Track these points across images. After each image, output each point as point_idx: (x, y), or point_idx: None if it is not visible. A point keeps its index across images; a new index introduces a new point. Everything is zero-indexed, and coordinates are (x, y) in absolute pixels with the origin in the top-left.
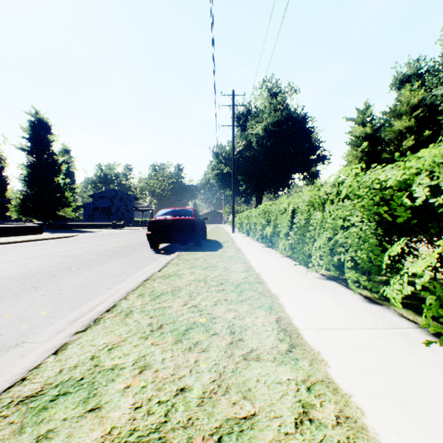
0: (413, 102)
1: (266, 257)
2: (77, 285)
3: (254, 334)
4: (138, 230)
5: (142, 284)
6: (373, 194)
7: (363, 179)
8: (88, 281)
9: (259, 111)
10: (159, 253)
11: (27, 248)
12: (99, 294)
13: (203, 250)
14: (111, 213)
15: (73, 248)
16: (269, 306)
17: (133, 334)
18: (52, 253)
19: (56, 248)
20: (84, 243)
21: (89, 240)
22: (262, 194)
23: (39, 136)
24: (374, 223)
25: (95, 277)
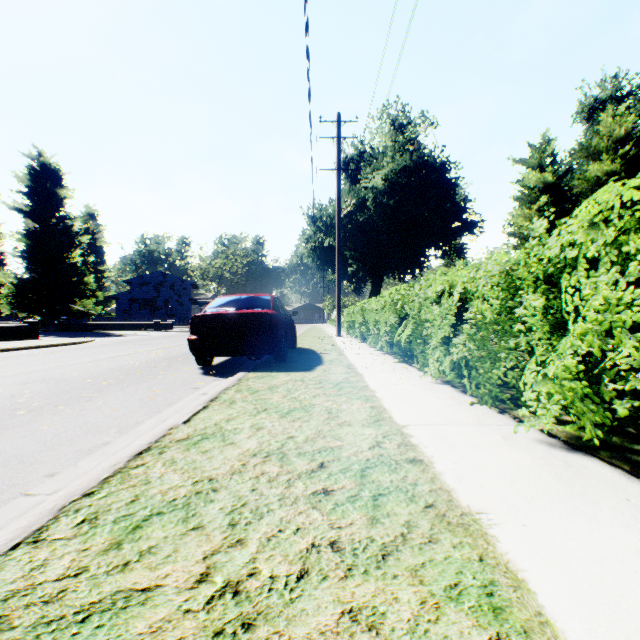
0: (618, 133)
1: (405, 385)
2: None
3: None
4: None
5: (125, 467)
6: None
7: None
8: (20, 448)
9: (378, 152)
10: (209, 374)
11: None
12: (8, 497)
13: (288, 368)
14: (157, 307)
15: (64, 363)
16: (482, 587)
17: None
18: (18, 374)
19: (36, 363)
20: (90, 355)
21: (105, 349)
22: (381, 279)
23: (44, 189)
24: None
25: (45, 437)
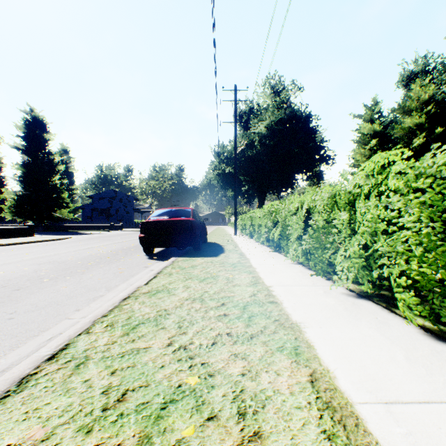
0: (424, 97)
1: (274, 265)
2: (39, 304)
3: (279, 419)
4: (136, 232)
5: (119, 305)
6: (442, 184)
7: (420, 164)
8: (55, 298)
9: (262, 109)
10: (153, 259)
11: (8, 252)
12: (60, 319)
13: (203, 255)
14: (110, 214)
15: (58, 252)
16: (293, 347)
17: (69, 419)
18: (32, 259)
19: (40, 252)
20: (73, 247)
21: (81, 243)
22: (265, 195)
23: (35, 134)
24: (441, 226)
25: (66, 292)
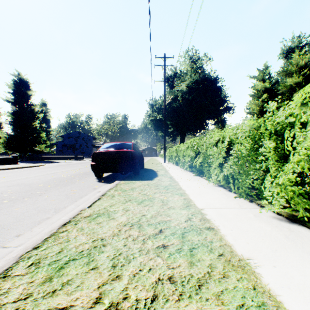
0: (301, 63)
1: (200, 187)
2: None
3: None
4: None
5: (56, 232)
6: None
7: None
8: (3, 220)
9: (183, 73)
10: (101, 182)
11: None
12: None
13: (141, 178)
14: (76, 149)
15: (29, 176)
16: (258, 307)
17: None
18: (6, 182)
19: (15, 176)
20: (42, 172)
21: (50, 169)
22: (185, 135)
23: (21, 91)
24: None
25: (16, 214)
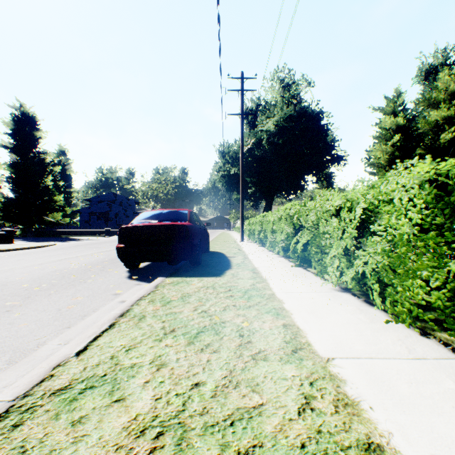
0: (453, 87)
1: (309, 293)
2: None
3: None
4: None
5: None
6: None
7: None
8: None
9: (270, 105)
10: (133, 278)
11: None
12: None
13: (202, 273)
14: (109, 219)
15: (17, 266)
16: None
17: None
18: None
19: None
20: (43, 258)
21: (59, 252)
22: (272, 198)
23: (24, 131)
24: None
25: None
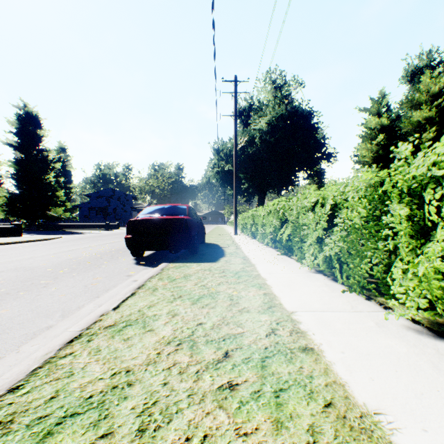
0: (434, 90)
1: (288, 274)
2: None
3: None
4: None
5: (55, 356)
6: None
7: None
8: None
9: (263, 104)
10: (140, 264)
11: None
12: None
13: (199, 259)
14: (108, 213)
15: (35, 255)
16: None
17: None
18: None
19: (14, 255)
20: (56, 249)
21: (67, 244)
22: (265, 194)
23: (28, 130)
24: None
25: (0, 321)
